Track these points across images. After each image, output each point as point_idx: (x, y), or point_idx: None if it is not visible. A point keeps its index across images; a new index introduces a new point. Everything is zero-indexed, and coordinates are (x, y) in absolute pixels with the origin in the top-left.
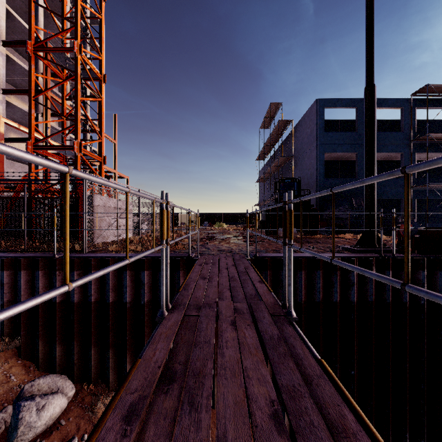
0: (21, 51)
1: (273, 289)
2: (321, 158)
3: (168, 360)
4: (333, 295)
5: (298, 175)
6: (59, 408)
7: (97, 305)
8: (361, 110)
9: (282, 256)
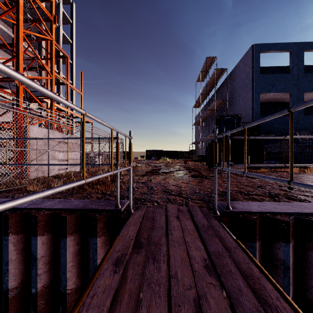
0: (5, 20)
1: None
2: (257, 98)
3: None
4: None
5: None
6: None
7: None
8: (295, 53)
9: (276, 212)
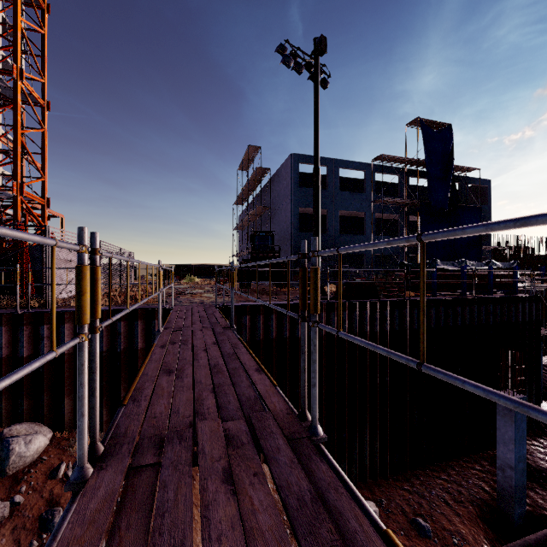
0: None
1: (237, 331)
2: (296, 212)
3: (171, 340)
4: (284, 333)
5: (276, 227)
6: (43, 443)
7: (70, 357)
8: (331, 169)
9: (246, 304)
